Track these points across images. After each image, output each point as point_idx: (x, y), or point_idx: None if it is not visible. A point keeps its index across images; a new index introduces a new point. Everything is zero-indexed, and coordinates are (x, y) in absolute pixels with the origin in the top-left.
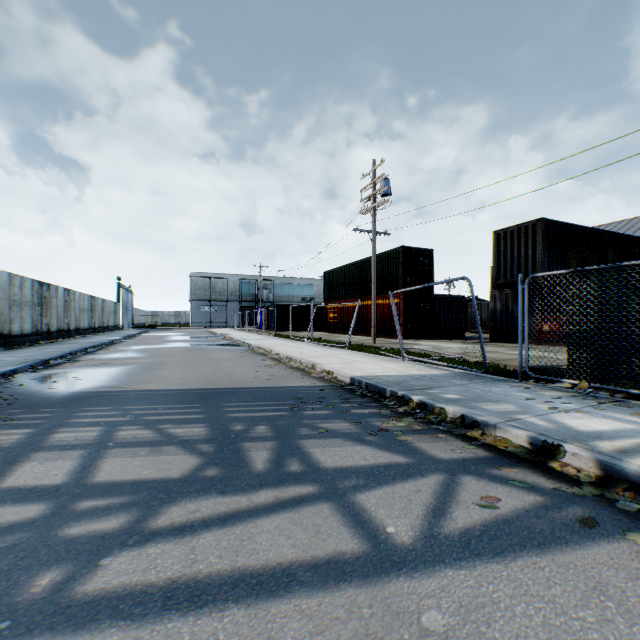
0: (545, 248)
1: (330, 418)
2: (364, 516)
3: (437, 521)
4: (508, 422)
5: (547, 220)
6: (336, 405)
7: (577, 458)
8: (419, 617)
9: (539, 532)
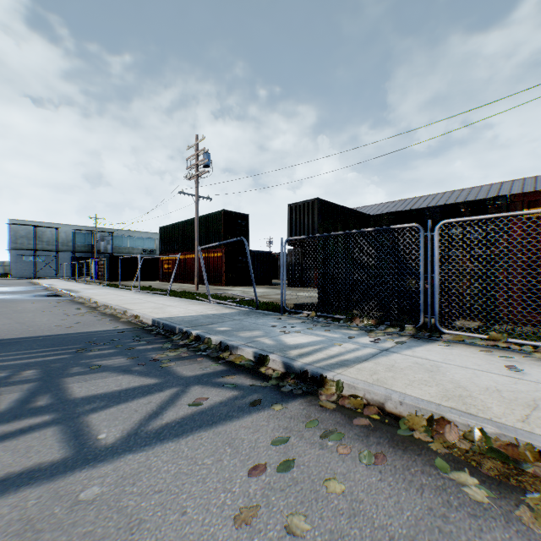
0: (320, 219)
1: (111, 356)
2: (85, 430)
3: (147, 422)
4: (247, 344)
5: (321, 200)
6: (125, 344)
7: (275, 363)
8: (79, 494)
9: (219, 415)
